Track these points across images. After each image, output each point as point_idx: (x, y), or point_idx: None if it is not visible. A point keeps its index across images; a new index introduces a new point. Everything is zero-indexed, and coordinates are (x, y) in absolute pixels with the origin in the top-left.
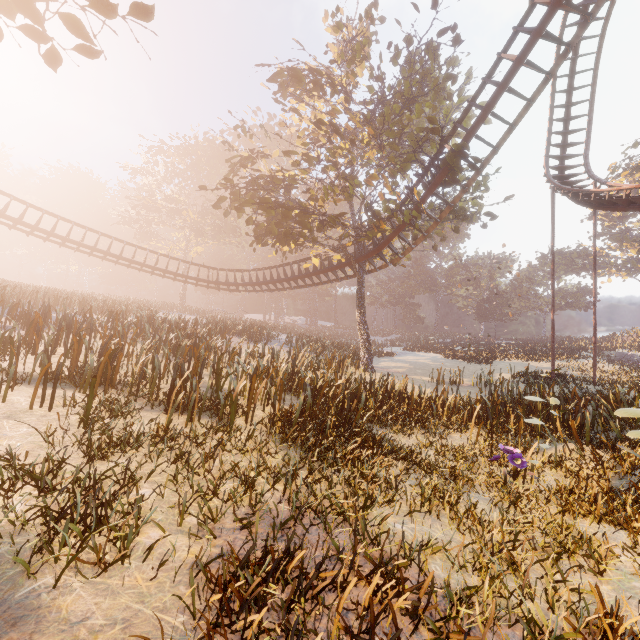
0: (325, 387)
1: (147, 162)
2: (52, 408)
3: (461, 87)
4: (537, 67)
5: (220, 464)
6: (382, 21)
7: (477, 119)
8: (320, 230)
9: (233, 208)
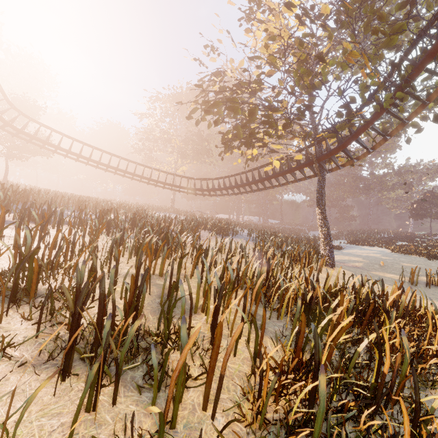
0: (344, 329)
1: (149, 108)
2: None
3: None
4: None
5: None
6: None
7: None
8: (285, 127)
9: (204, 120)
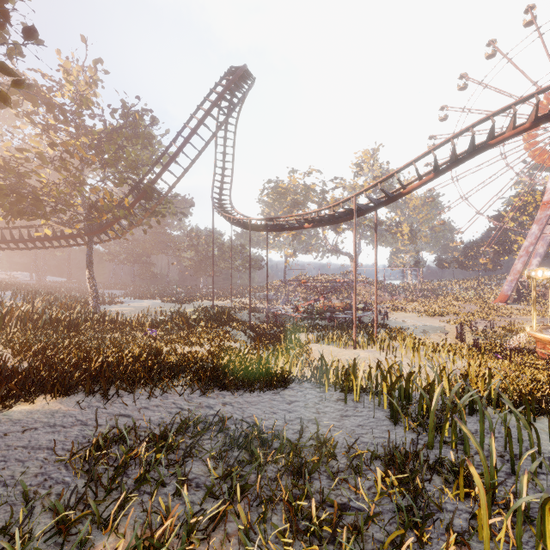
0: (59, 313)
1: None
2: None
3: (159, 140)
4: (187, 156)
5: (4, 339)
6: (107, 73)
7: (160, 171)
8: (53, 213)
9: None
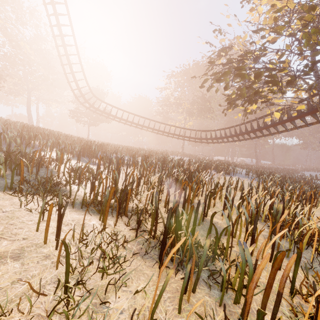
0: None
1: (166, 83)
2: (58, 246)
3: None
4: None
5: None
6: None
7: None
8: (289, 83)
9: (212, 87)
